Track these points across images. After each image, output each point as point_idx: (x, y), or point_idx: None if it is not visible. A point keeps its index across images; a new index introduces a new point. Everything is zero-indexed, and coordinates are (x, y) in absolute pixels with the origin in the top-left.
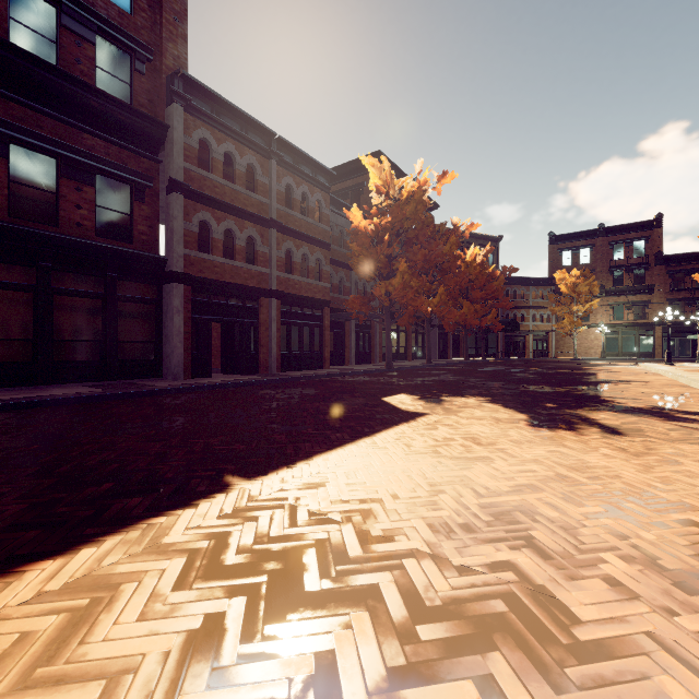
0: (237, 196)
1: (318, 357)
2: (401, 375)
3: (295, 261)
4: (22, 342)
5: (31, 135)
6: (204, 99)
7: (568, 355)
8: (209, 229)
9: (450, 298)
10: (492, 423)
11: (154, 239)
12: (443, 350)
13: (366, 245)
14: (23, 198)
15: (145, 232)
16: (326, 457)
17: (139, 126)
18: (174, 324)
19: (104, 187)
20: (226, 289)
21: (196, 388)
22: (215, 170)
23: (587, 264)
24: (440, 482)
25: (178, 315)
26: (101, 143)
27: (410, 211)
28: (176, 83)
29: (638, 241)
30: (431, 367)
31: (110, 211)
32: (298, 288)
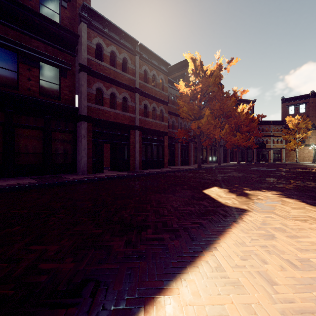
0: (117, 75)
1: (161, 162)
2: (207, 172)
3: (149, 111)
4: None
5: (0, 38)
6: (99, 22)
7: (292, 161)
8: (102, 93)
9: (229, 131)
10: None
11: (72, 98)
12: (225, 158)
13: (187, 101)
14: None
15: (67, 94)
16: (162, 312)
17: (62, 35)
18: (81, 144)
19: (44, 69)
20: (111, 125)
21: (89, 180)
22: (105, 61)
23: (303, 113)
24: None
25: (84, 139)
26: (42, 45)
27: (211, 82)
28: (83, 11)
29: None
30: (221, 167)
31: (48, 82)
32: (150, 125)
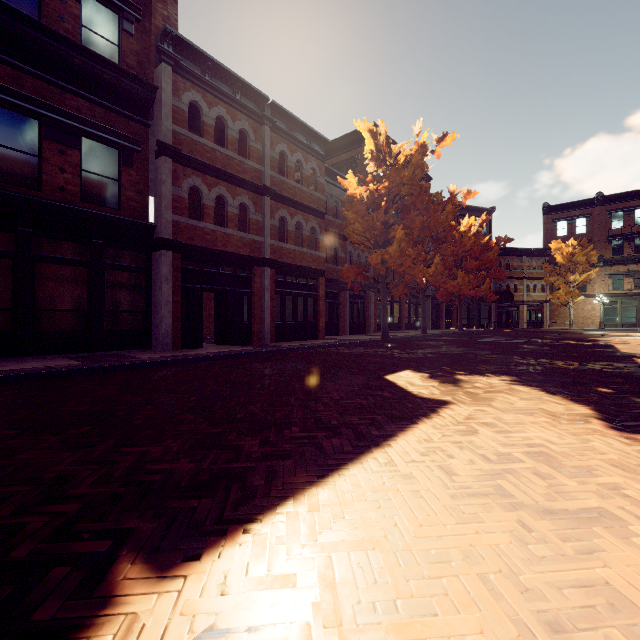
0: (229, 161)
1: (312, 327)
2: (398, 346)
3: (289, 230)
4: (1, 311)
5: (9, 94)
6: (195, 61)
7: (563, 325)
8: (200, 196)
9: (444, 269)
10: (549, 421)
11: (143, 206)
12: (436, 320)
13: (361, 212)
14: (2, 160)
15: (134, 198)
16: (314, 499)
17: (126, 86)
18: (162, 293)
19: (90, 151)
20: (218, 258)
21: (179, 361)
22: (206, 135)
23: (583, 234)
24: (565, 611)
25: (166, 283)
26: (86, 105)
27: (407, 176)
28: (164, 42)
29: (639, 209)
30: (427, 337)
31: (97, 176)
32: (292, 257)
